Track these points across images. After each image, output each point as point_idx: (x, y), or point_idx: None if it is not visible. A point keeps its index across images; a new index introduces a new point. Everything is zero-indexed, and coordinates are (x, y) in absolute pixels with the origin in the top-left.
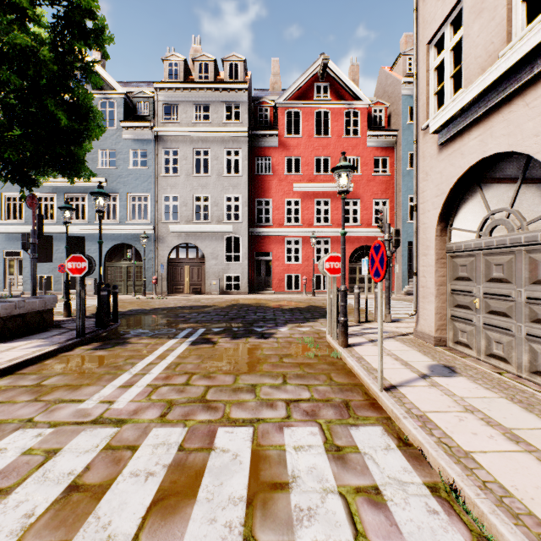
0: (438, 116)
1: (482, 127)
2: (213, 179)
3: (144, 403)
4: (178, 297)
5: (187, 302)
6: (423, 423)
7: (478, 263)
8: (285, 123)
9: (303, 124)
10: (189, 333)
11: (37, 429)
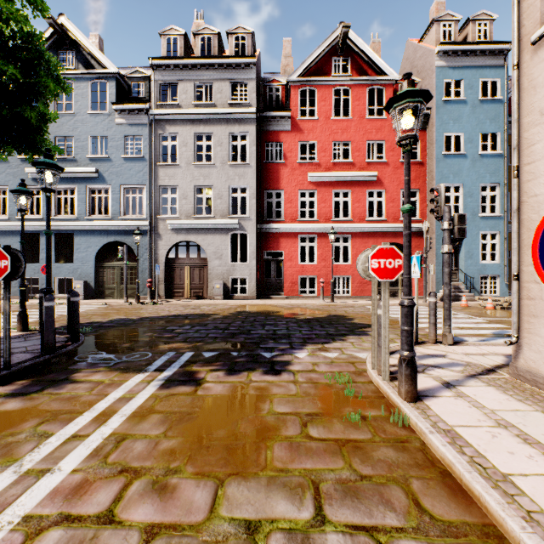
0: None
1: None
2: (216, 168)
3: None
4: (176, 302)
5: (184, 309)
6: None
7: None
8: (298, 104)
9: (320, 104)
10: (168, 361)
11: None
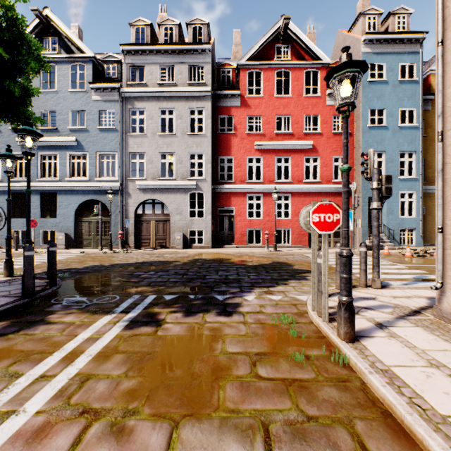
0: None
1: None
2: (177, 137)
3: None
4: (143, 251)
5: (150, 256)
6: None
7: None
8: (246, 84)
9: (264, 84)
10: (133, 303)
11: None
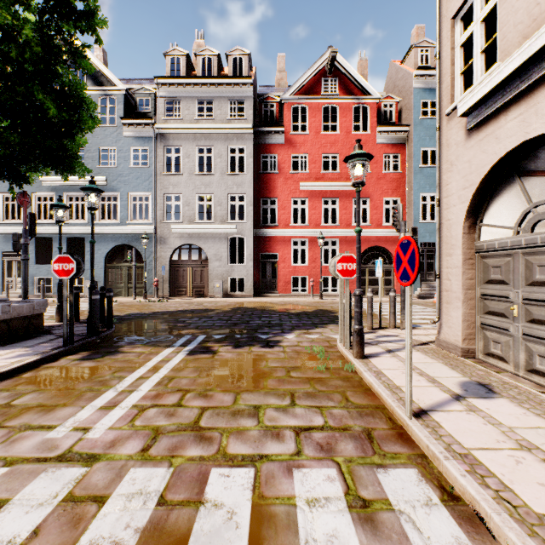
0: (467, 96)
1: (523, 104)
2: (216, 178)
3: (125, 431)
4: (180, 300)
5: (189, 305)
6: (471, 467)
7: (517, 264)
8: (291, 119)
9: (310, 120)
10: (188, 340)
11: None
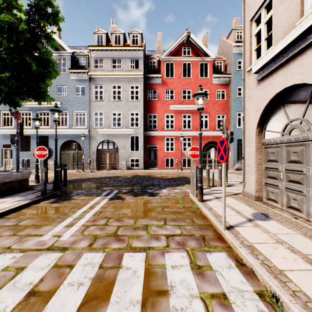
0: (257, 63)
1: (285, 69)
2: (123, 103)
3: (80, 237)
4: (103, 171)
5: (108, 174)
6: (252, 251)
7: (282, 151)
8: (165, 70)
9: (176, 70)
10: (108, 193)
11: (13, 254)
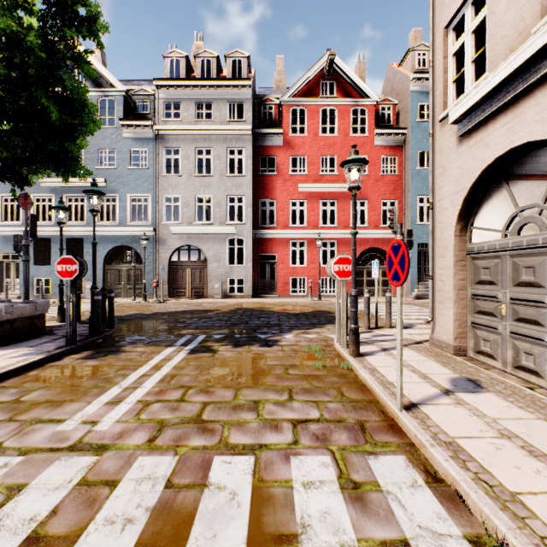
0: (458, 104)
1: (510, 114)
2: (215, 179)
3: (132, 424)
4: (180, 301)
5: (188, 306)
6: (455, 453)
7: (504, 265)
8: (290, 122)
9: (309, 122)
10: (188, 340)
11: (4, 458)
